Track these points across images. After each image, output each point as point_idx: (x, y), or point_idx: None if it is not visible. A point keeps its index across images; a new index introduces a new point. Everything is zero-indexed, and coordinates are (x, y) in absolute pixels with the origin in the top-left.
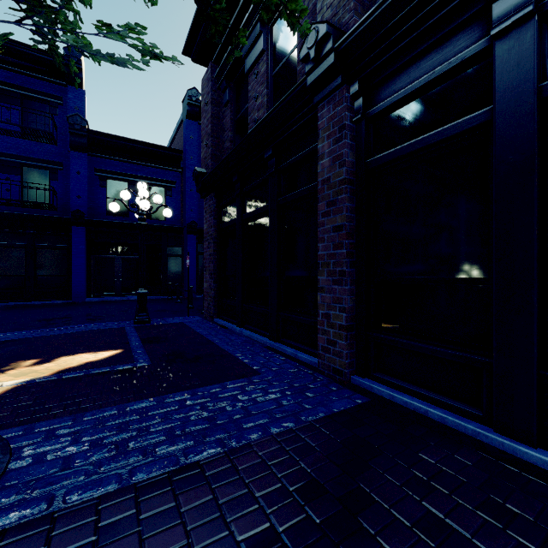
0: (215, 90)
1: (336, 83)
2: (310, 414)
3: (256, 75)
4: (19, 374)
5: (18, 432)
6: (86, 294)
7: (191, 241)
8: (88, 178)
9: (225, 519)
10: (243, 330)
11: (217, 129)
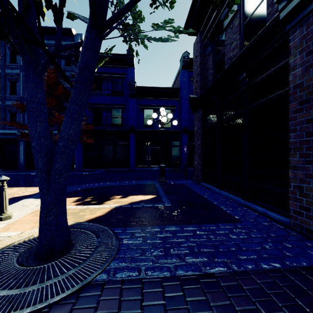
0: (201, 47)
1: (311, 7)
2: (293, 261)
3: (231, 29)
4: (115, 202)
5: (120, 230)
6: (135, 166)
7: (184, 137)
8: (136, 110)
9: None
10: (222, 191)
11: (202, 70)
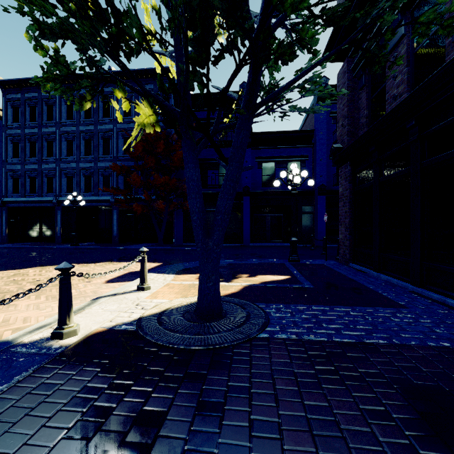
0: (350, 79)
1: None
2: None
3: (395, 58)
4: (244, 281)
5: (263, 305)
6: (249, 241)
7: (320, 200)
8: (251, 164)
9: (401, 373)
10: (380, 274)
11: (351, 110)
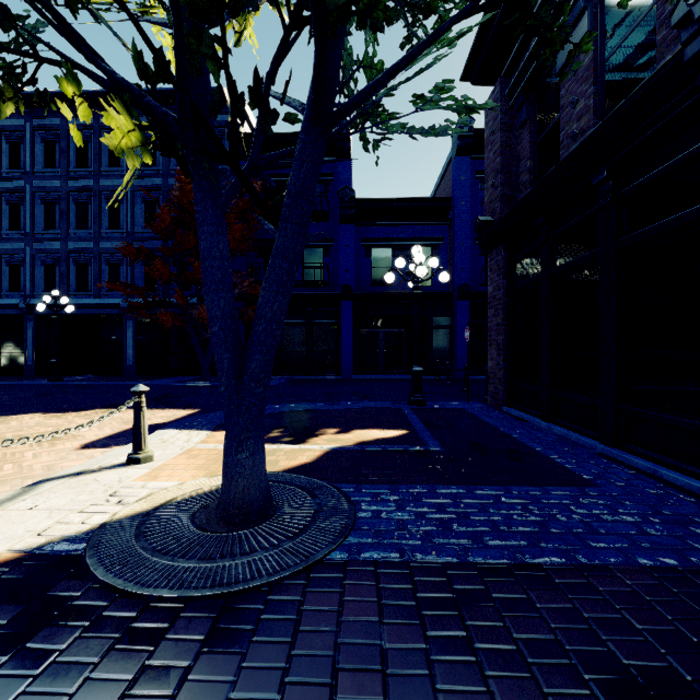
0: (505, 111)
1: None
2: None
3: (574, 72)
4: (329, 440)
5: (351, 489)
6: (352, 371)
7: (462, 308)
8: (355, 250)
9: (595, 636)
10: (552, 425)
11: (507, 161)
